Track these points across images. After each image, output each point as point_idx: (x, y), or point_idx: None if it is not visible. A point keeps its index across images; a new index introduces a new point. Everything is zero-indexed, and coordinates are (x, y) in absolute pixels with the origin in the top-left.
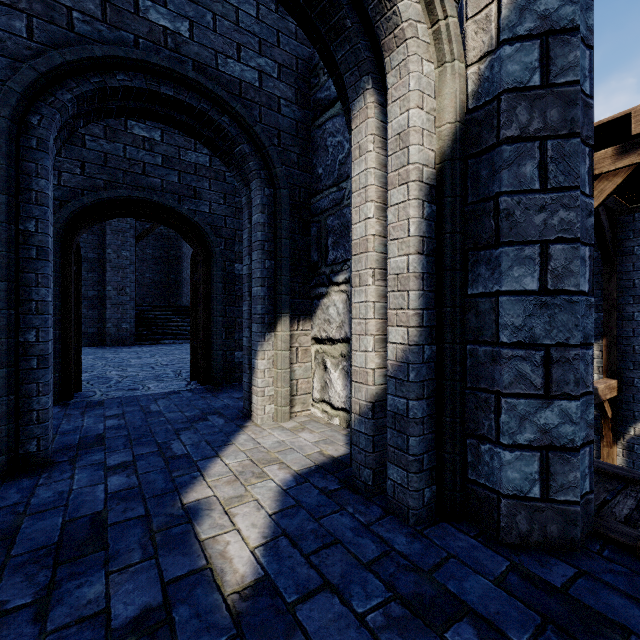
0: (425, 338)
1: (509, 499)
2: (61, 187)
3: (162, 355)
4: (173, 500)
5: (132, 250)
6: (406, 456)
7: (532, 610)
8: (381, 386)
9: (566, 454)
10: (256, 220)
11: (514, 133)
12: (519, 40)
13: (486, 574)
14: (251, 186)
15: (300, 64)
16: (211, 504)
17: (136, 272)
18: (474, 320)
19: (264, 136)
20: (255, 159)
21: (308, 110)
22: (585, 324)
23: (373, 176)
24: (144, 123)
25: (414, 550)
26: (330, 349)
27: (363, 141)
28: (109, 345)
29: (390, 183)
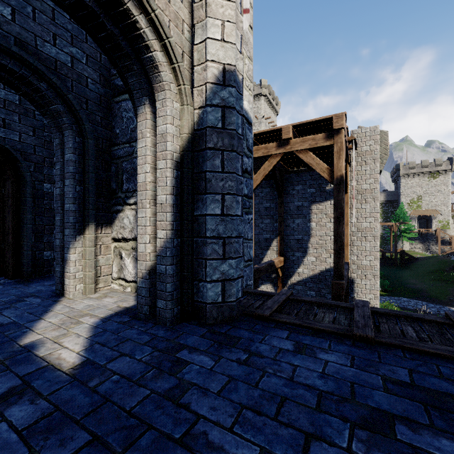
0: (175, 235)
1: (210, 304)
2: None
3: None
4: (11, 345)
5: None
6: (165, 293)
7: (211, 341)
8: (154, 261)
9: (231, 282)
10: (69, 158)
11: (212, 146)
12: (214, 106)
13: (197, 335)
14: (64, 133)
15: (103, 58)
16: (43, 341)
17: None
18: (197, 227)
19: (76, 102)
20: (68, 116)
21: (109, 89)
22: (239, 228)
23: (149, 150)
24: None
25: (167, 334)
26: (125, 245)
27: (144, 130)
28: None
29: (158, 157)
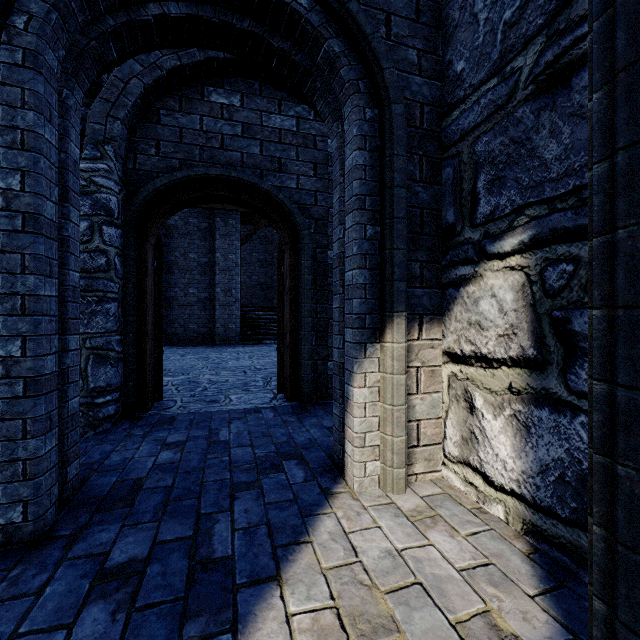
0: None
1: None
2: (136, 171)
3: (259, 357)
4: None
5: (237, 253)
6: None
7: None
8: None
9: None
10: (351, 162)
11: None
12: None
13: None
14: (343, 112)
15: None
16: None
17: (244, 275)
18: None
19: (364, 17)
20: (349, 62)
21: None
22: None
23: None
24: (222, 87)
25: None
26: (482, 375)
27: None
28: (218, 344)
29: None
